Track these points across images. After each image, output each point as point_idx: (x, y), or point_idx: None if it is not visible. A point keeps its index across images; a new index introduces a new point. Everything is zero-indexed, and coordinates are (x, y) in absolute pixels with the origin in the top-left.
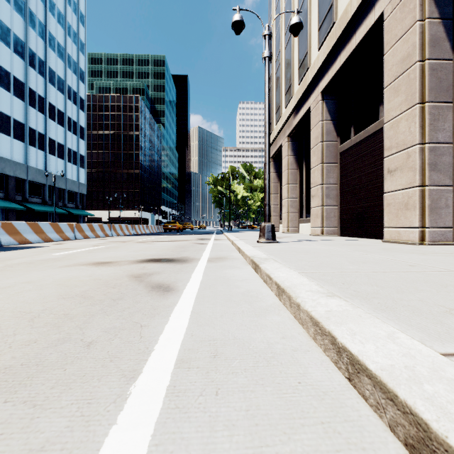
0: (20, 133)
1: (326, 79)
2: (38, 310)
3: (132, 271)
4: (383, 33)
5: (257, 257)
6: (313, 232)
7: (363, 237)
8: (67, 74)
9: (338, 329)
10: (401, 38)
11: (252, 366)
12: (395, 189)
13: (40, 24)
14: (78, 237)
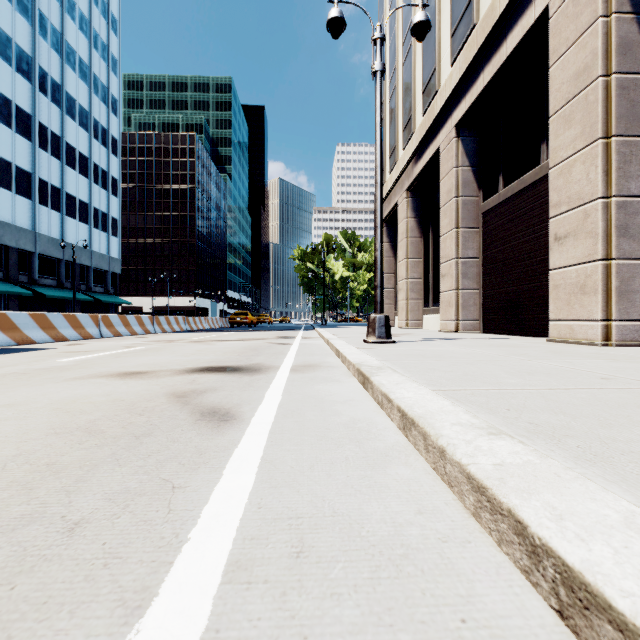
0: (25, 187)
1: (463, 107)
2: (7, 456)
3: (174, 386)
4: (547, 38)
5: (366, 365)
6: (443, 327)
7: (517, 335)
8: (93, 103)
9: (526, 506)
10: (574, 43)
11: (369, 578)
12: (566, 265)
13: (53, 31)
14: (105, 334)
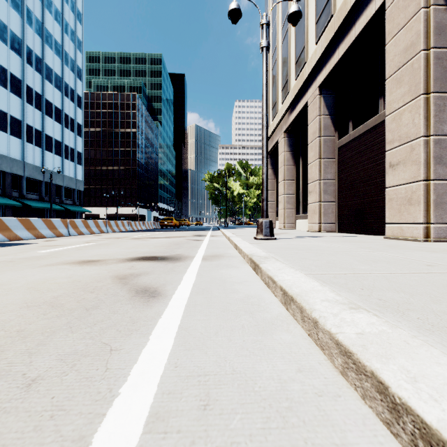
0: (17, 130)
1: (324, 73)
2: None
3: (118, 271)
4: (384, 24)
5: (256, 256)
6: (310, 228)
7: (362, 234)
8: (64, 72)
9: (386, 369)
10: (404, 27)
11: (261, 428)
12: (397, 184)
13: (37, 21)
14: (72, 233)
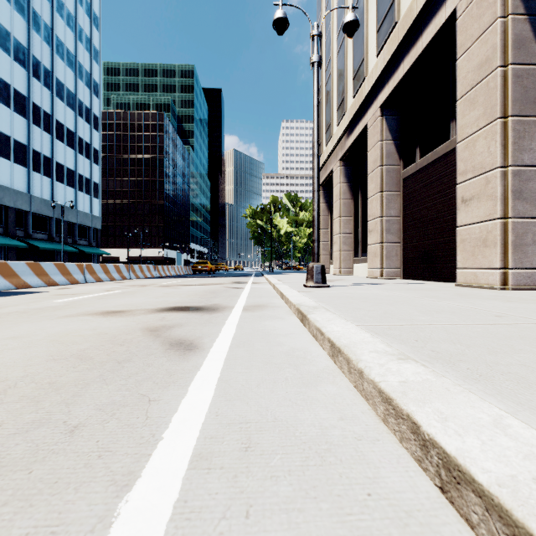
0: (21, 157)
1: (386, 91)
2: (17, 377)
3: (148, 322)
4: (455, 34)
5: (305, 305)
6: (370, 274)
7: (431, 281)
8: (78, 87)
9: (420, 411)
10: (478, 39)
11: (300, 465)
12: (471, 222)
13: (45, 27)
14: (89, 280)
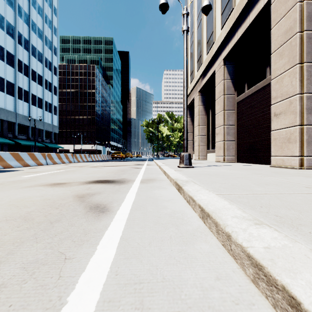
0: (11, 90)
1: (227, 50)
2: None
3: (78, 191)
4: (270, 14)
5: (180, 180)
6: (217, 159)
7: (254, 163)
8: (45, 50)
9: (296, 284)
10: (284, 16)
11: None
12: (280, 128)
13: (25, 14)
14: (49, 163)
